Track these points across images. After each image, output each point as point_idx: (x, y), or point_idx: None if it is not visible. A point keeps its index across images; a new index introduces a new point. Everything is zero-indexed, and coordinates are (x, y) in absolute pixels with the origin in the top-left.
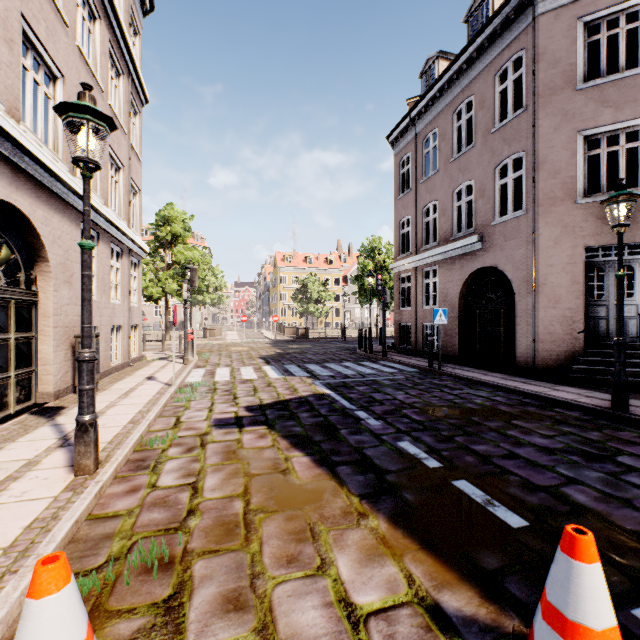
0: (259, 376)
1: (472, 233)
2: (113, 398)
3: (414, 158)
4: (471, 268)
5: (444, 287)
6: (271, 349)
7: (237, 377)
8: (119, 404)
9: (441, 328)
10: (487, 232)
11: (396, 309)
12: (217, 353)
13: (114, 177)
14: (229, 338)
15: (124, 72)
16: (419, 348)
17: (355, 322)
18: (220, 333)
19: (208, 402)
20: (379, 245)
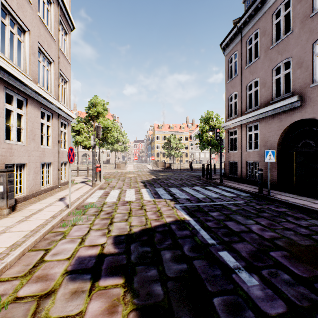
0: (136, 198)
1: (290, 96)
2: (13, 222)
3: (240, 54)
4: (289, 121)
5: (264, 136)
6: (149, 176)
7: (121, 198)
8: (9, 231)
9: (262, 164)
10: (305, 93)
11: (226, 152)
12: (117, 178)
13: (46, 67)
14: (128, 168)
15: (54, 2)
16: (244, 177)
17: (196, 160)
18: (124, 166)
19: (86, 228)
20: (212, 116)
